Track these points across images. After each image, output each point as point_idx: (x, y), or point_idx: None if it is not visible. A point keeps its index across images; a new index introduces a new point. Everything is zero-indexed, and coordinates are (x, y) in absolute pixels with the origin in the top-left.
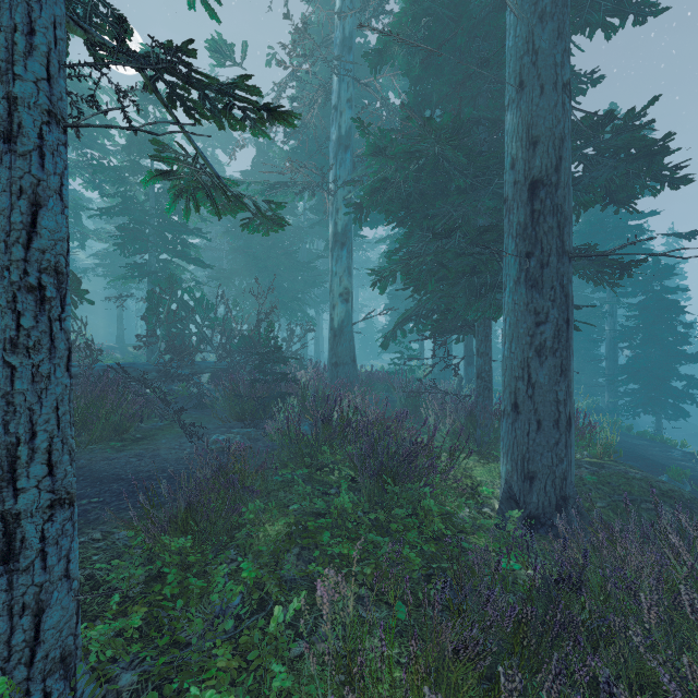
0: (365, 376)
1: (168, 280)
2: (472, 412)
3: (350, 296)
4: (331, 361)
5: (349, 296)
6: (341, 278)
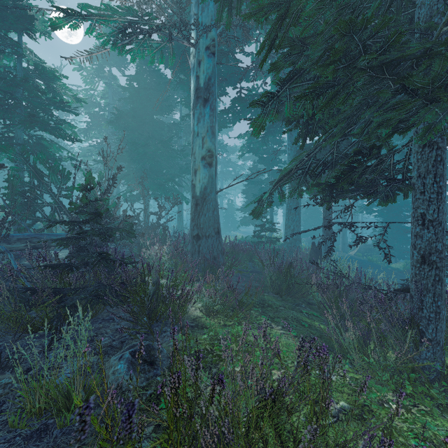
0: (230, 247)
1: None
2: (414, 320)
3: (214, 159)
4: (191, 233)
5: (212, 159)
6: (204, 139)
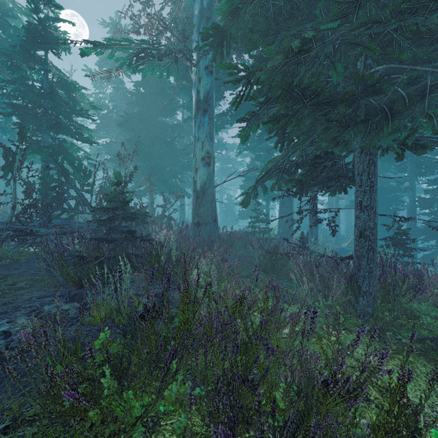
0: (226, 235)
1: (18, 134)
2: (353, 278)
3: (212, 159)
4: (193, 221)
5: (211, 159)
6: (203, 143)
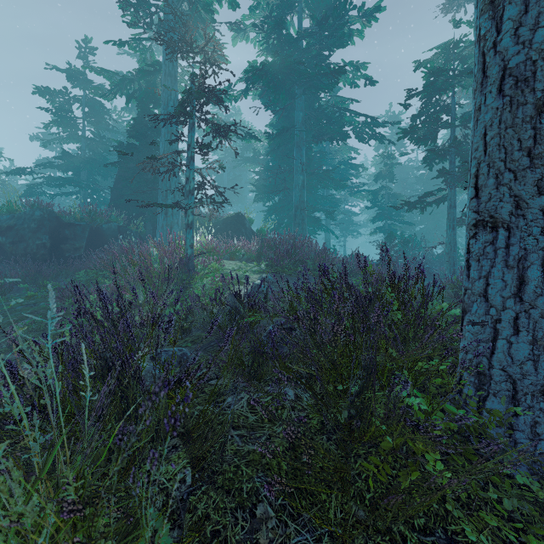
0: None
1: (413, 235)
2: None
3: None
4: None
5: None
6: None
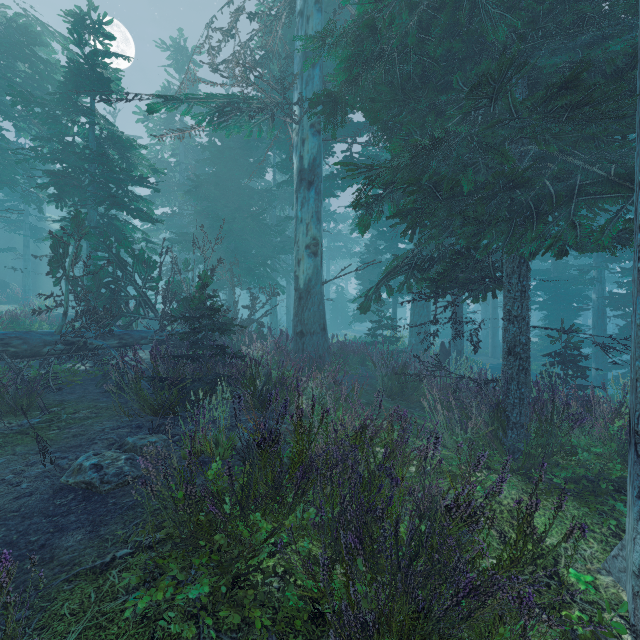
0: (338, 348)
1: (73, 221)
2: (501, 406)
3: (319, 247)
4: (295, 330)
5: (318, 248)
6: (308, 226)
